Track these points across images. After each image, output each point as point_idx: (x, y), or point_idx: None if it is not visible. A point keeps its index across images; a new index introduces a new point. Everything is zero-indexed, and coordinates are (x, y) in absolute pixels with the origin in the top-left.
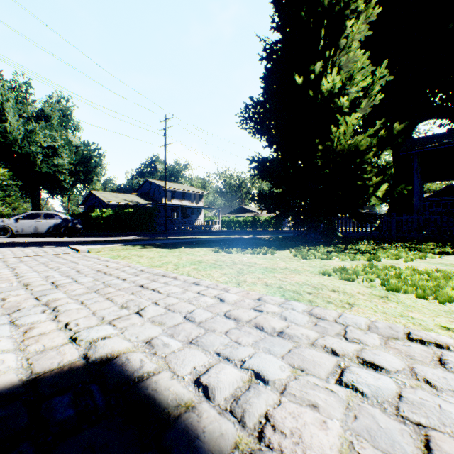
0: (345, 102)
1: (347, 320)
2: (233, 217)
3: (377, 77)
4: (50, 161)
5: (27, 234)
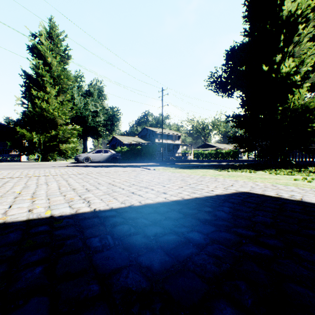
0: (298, 79)
1: (314, 190)
2: (200, 150)
3: None
4: (95, 119)
5: (96, 161)
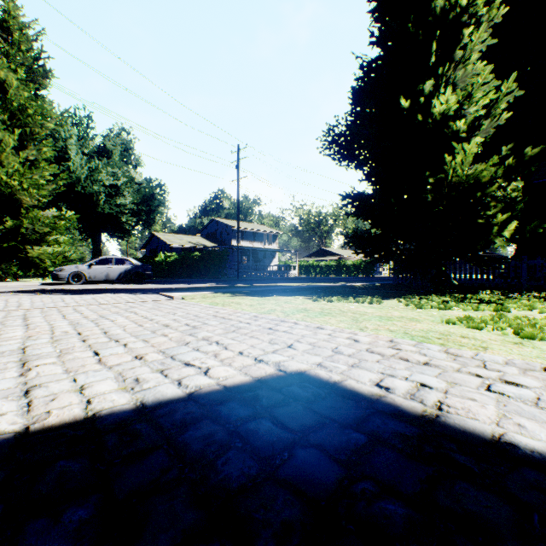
0: (462, 126)
1: (484, 357)
2: (312, 261)
3: (503, 93)
4: (113, 201)
5: (99, 281)
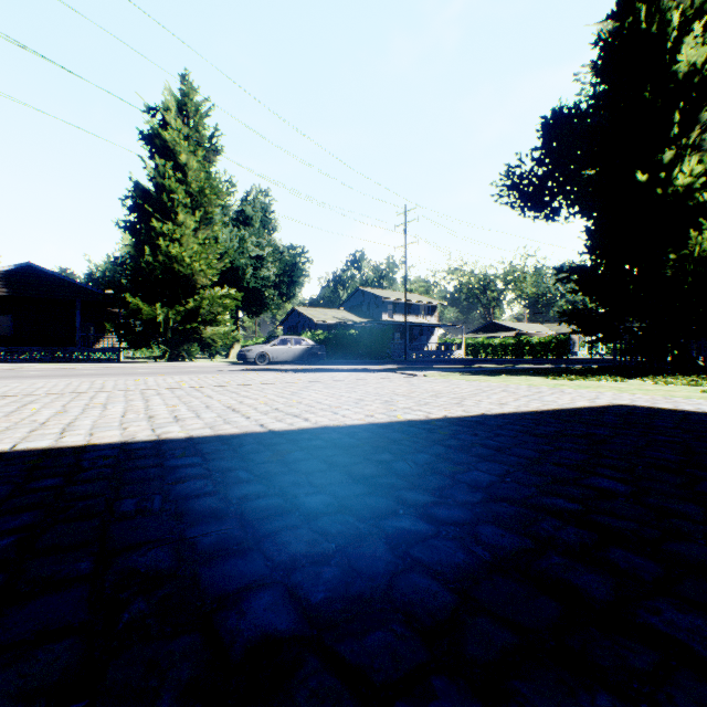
0: None
1: None
2: (482, 338)
3: None
4: (259, 274)
5: (280, 361)
